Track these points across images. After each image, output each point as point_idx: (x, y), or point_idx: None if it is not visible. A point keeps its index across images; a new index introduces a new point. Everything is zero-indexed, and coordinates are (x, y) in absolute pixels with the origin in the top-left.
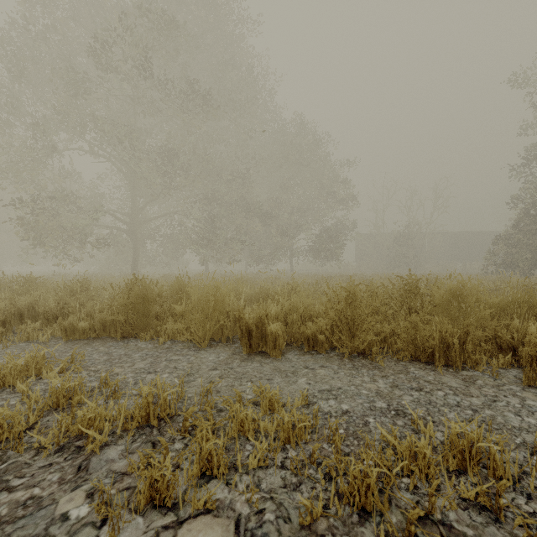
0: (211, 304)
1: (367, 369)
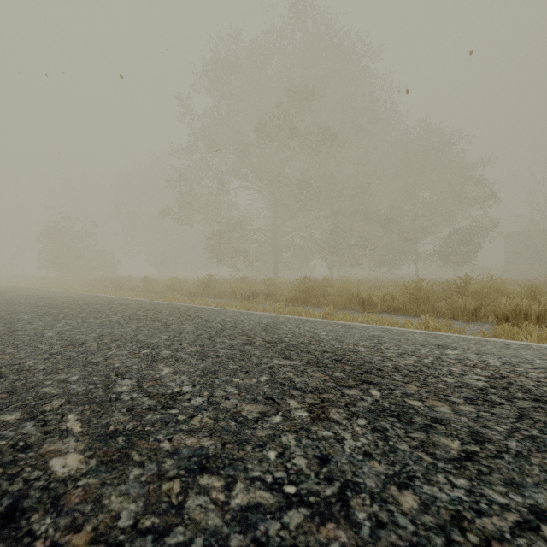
0: (344, 288)
1: (419, 318)
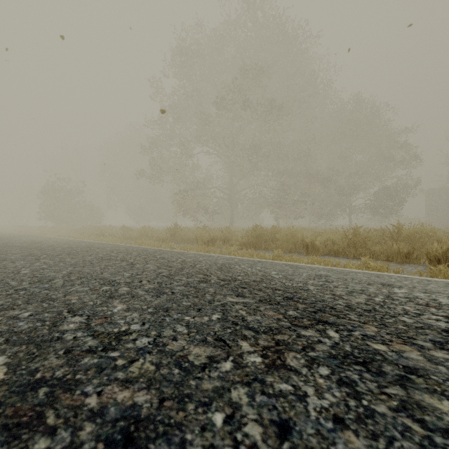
0: (290, 234)
1: (357, 260)
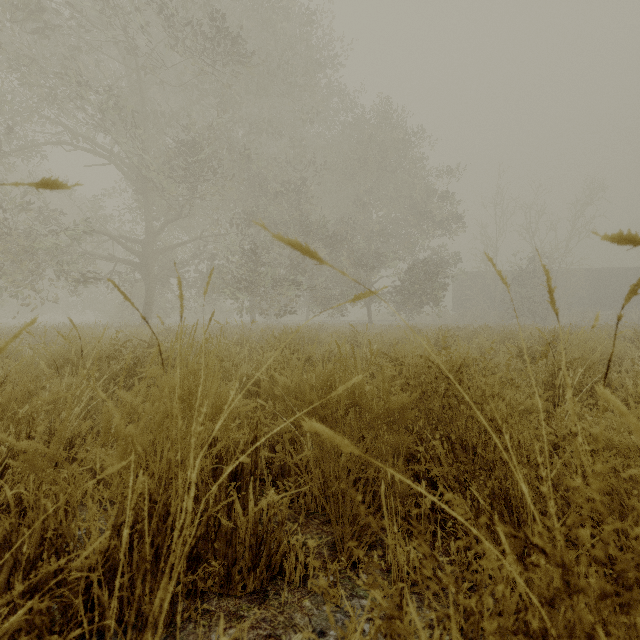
0: None
1: None
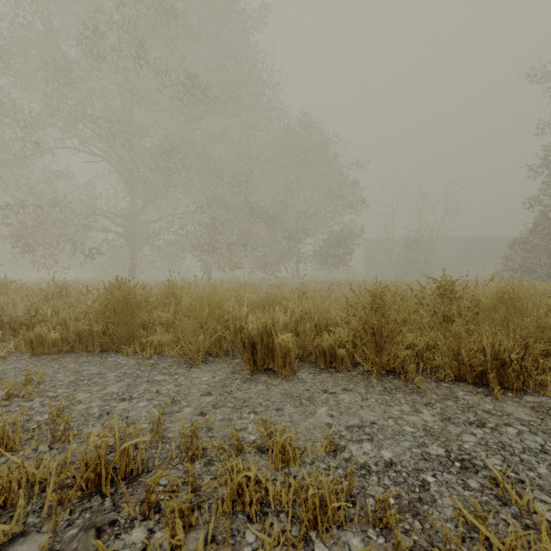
0: (205, 311)
1: (403, 393)
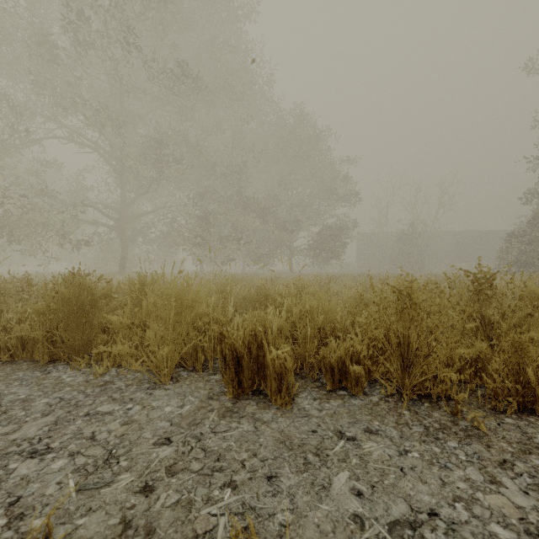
0: (171, 314)
1: (456, 440)
